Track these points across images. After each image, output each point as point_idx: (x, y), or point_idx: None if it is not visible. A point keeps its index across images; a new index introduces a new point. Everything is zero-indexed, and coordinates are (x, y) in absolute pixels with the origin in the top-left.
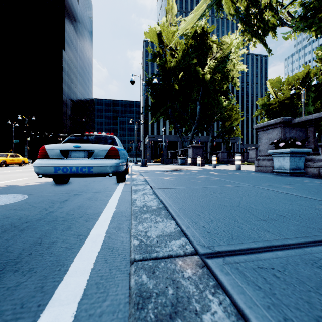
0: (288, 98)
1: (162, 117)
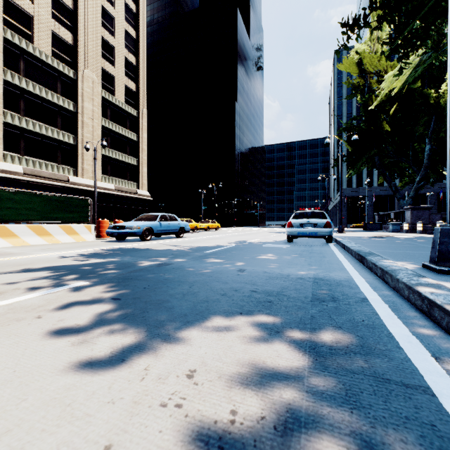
0: None
1: (364, 167)
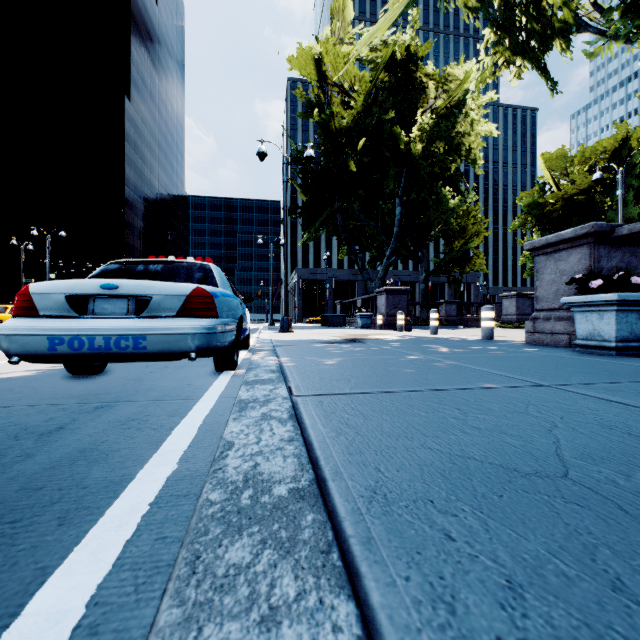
0: (583, 192)
1: (324, 231)
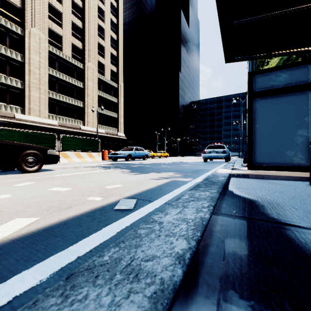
0: None
1: None
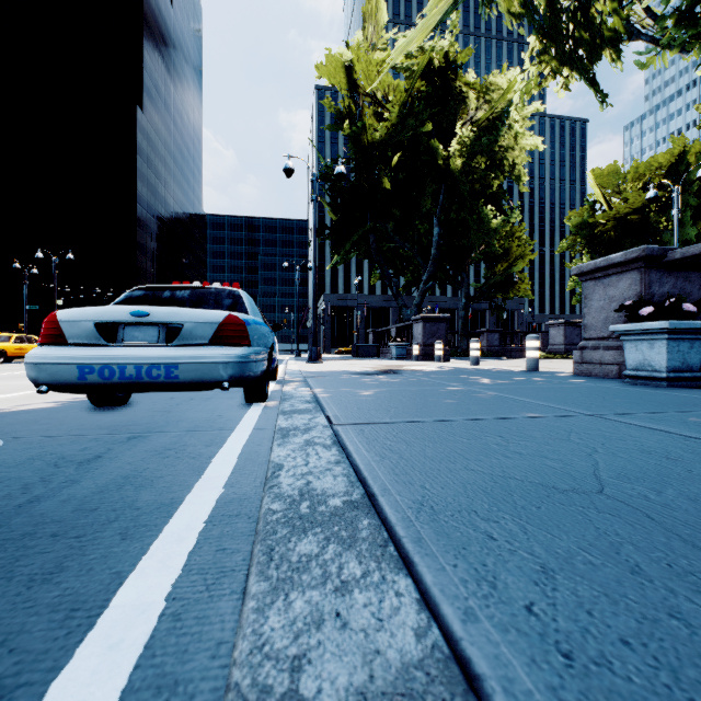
0: (637, 211)
1: (355, 253)
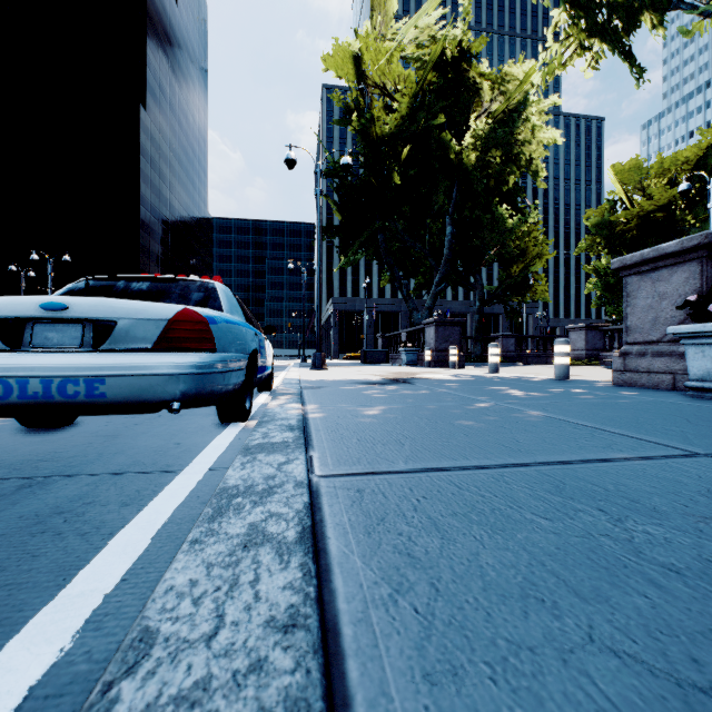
0: (662, 208)
1: (363, 254)
